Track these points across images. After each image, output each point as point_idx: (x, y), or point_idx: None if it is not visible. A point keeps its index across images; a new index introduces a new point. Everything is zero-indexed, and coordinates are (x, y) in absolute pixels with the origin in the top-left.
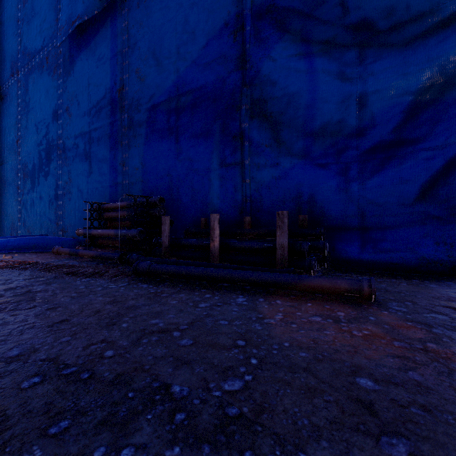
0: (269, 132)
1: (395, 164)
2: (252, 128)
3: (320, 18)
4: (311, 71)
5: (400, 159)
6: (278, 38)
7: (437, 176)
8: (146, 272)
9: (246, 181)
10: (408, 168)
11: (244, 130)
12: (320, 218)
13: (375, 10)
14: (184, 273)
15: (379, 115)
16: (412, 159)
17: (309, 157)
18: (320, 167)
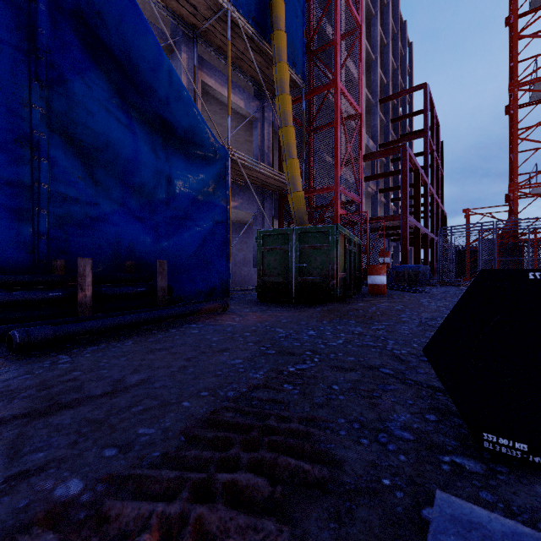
0: (79, 161)
1: (185, 231)
2: (54, 145)
3: (139, 89)
4: (133, 131)
5: (187, 229)
6: (91, 64)
7: (201, 243)
8: (53, 339)
9: (41, 210)
10: (192, 235)
11: (38, 140)
12: (138, 264)
13: (181, 124)
14: (115, 325)
15: (179, 195)
16: (193, 230)
17: (128, 207)
18: (138, 219)
